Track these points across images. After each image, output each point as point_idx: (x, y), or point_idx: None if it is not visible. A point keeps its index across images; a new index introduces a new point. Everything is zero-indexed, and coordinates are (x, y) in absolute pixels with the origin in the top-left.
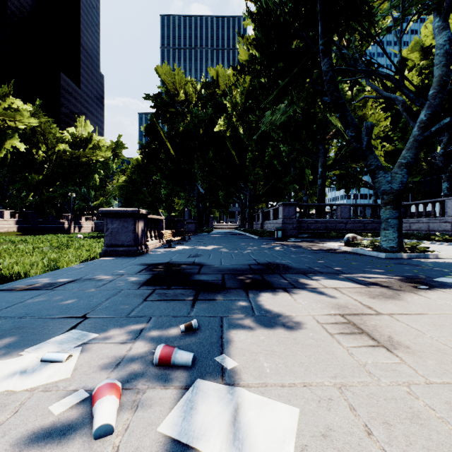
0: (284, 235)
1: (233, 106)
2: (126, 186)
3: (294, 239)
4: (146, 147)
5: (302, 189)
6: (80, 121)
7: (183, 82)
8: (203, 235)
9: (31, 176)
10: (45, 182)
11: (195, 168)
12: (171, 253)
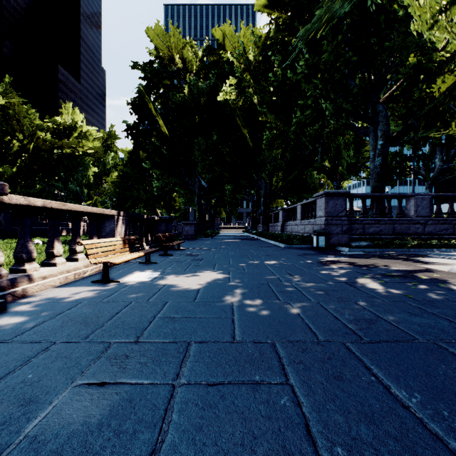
0: (327, 243)
1: (245, 65)
2: (119, 182)
3: (349, 250)
4: (132, 127)
5: (333, 180)
6: (66, 108)
7: (180, 44)
8: (204, 240)
9: (1, 168)
10: (19, 176)
11: (195, 154)
12: (53, 324)
